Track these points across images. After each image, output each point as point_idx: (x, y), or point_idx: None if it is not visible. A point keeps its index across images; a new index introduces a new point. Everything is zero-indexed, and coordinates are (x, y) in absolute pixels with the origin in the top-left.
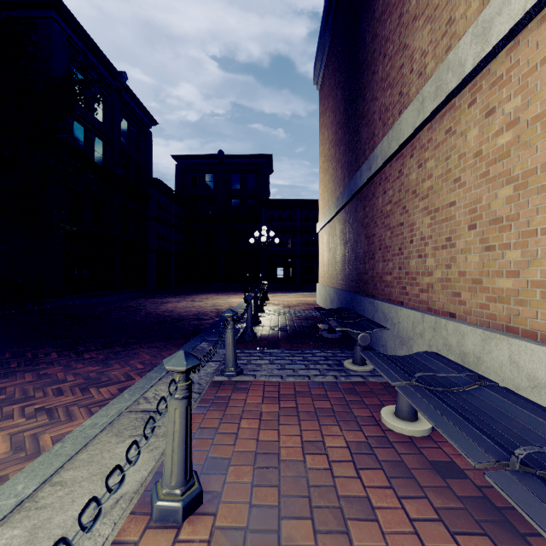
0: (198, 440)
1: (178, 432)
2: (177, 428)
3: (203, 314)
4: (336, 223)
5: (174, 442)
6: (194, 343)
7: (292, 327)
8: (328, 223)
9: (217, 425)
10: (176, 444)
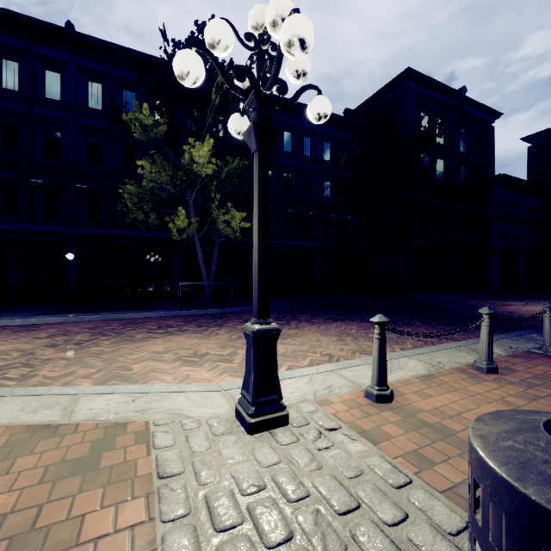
0: (503, 363)
1: (485, 339)
2: (484, 337)
3: None
4: None
5: (483, 342)
6: (524, 332)
7: None
8: None
9: (520, 364)
10: (483, 343)
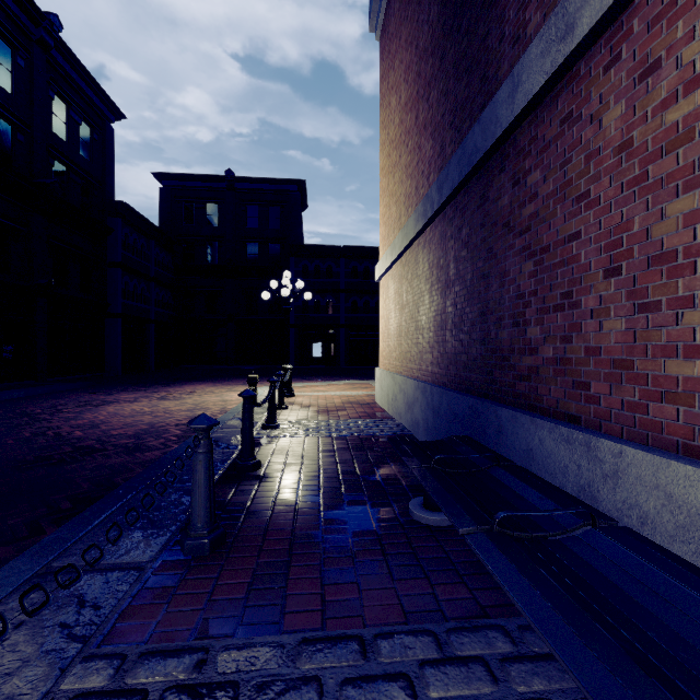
0: None
1: None
2: None
3: (156, 432)
4: (419, 253)
5: None
6: None
7: (331, 477)
8: (400, 258)
9: None
10: None
